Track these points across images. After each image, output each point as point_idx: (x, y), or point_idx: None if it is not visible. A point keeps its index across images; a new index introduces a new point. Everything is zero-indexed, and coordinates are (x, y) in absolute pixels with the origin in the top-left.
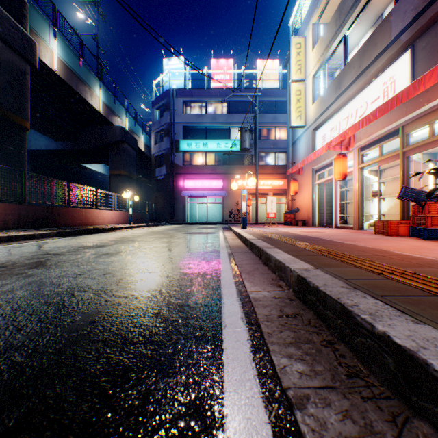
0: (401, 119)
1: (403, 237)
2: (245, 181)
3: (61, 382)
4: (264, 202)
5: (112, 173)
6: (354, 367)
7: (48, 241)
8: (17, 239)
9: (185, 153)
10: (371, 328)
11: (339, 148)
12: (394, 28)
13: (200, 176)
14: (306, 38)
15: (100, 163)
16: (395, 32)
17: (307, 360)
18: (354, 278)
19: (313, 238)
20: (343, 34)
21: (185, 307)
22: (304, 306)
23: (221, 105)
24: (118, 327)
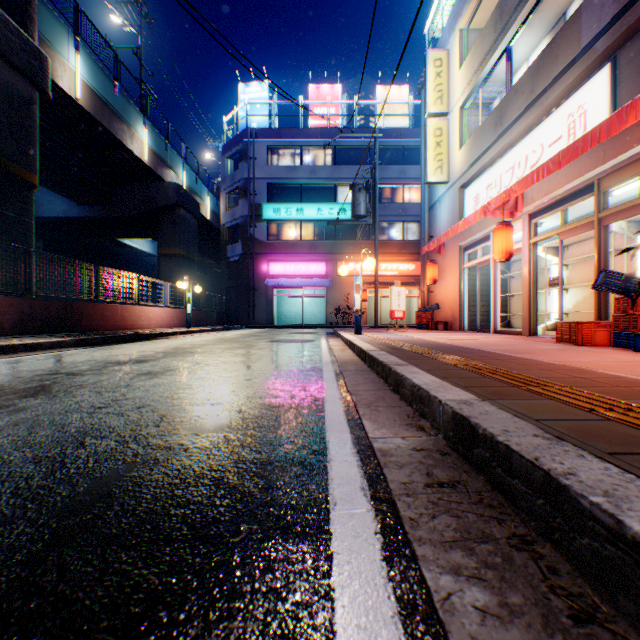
0: (596, 169)
1: (601, 347)
2: (358, 263)
3: (22, 631)
4: (387, 295)
5: (163, 252)
6: (581, 598)
7: (62, 354)
8: (15, 351)
9: (271, 223)
10: (616, 525)
11: (500, 214)
12: (585, 31)
13: (293, 257)
14: (450, 52)
15: (145, 237)
16: (587, 37)
17: (490, 580)
18: (550, 418)
19: (464, 349)
20: (506, 44)
21: (267, 467)
22: (468, 467)
23: (323, 152)
24: (147, 507)
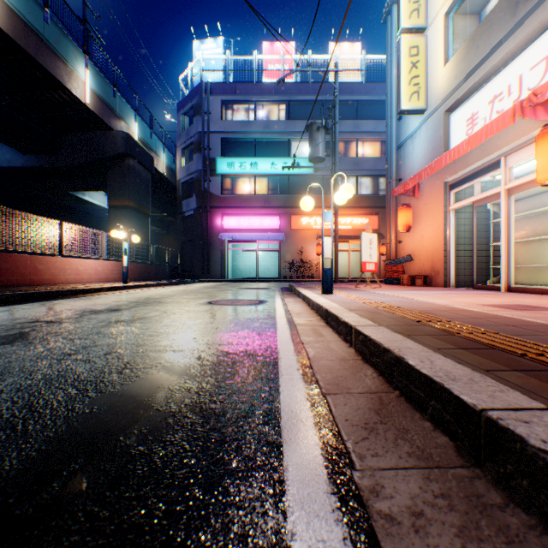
0: None
1: None
2: (312, 218)
3: None
4: (340, 249)
5: (111, 204)
6: None
7: None
8: None
9: (225, 178)
10: None
11: (544, 114)
12: None
13: (247, 211)
14: None
15: (96, 190)
16: None
17: None
18: None
19: None
20: None
21: None
22: None
23: (277, 107)
24: None
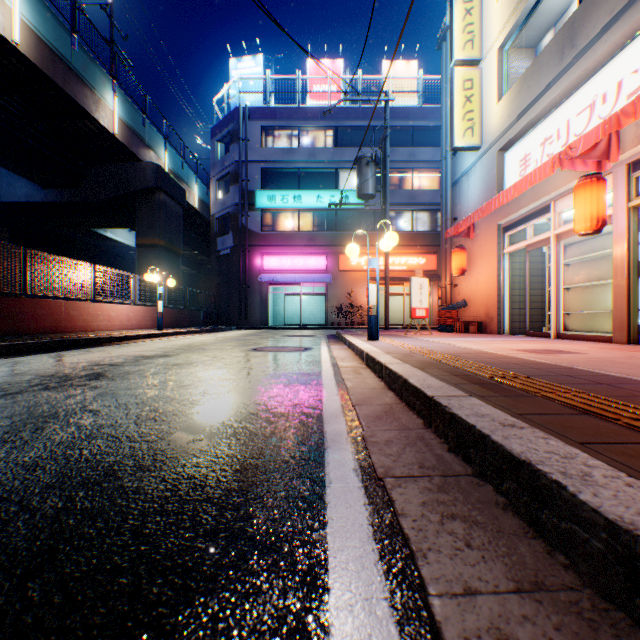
0: None
1: None
2: (363, 257)
3: None
4: (394, 292)
5: (140, 243)
6: None
7: None
8: None
9: (265, 212)
10: None
11: (582, 166)
12: None
13: (290, 250)
14: None
15: (122, 227)
16: None
17: None
18: None
19: None
20: None
21: None
22: None
23: (323, 133)
24: None
